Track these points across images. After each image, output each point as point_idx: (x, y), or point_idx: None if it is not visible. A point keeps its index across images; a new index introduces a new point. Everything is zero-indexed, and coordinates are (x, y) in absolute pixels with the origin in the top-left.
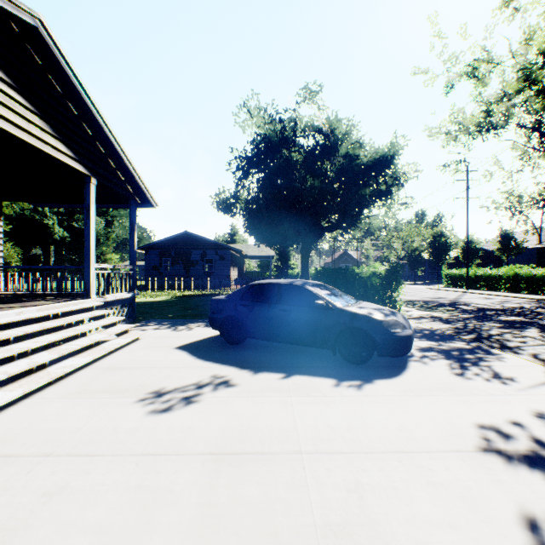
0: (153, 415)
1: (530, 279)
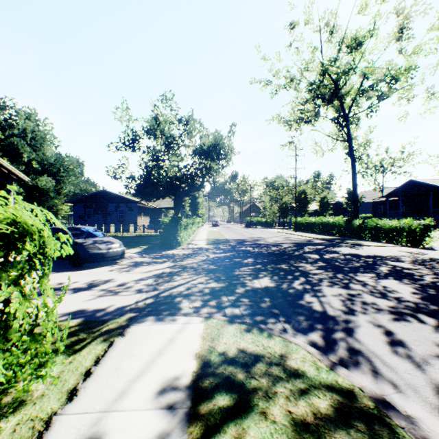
0: None
1: (327, 225)
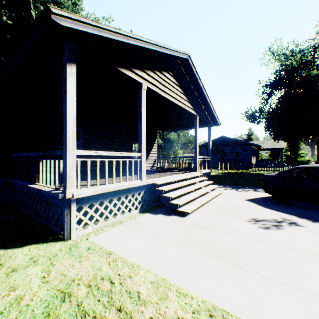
0: (261, 229)
1: None
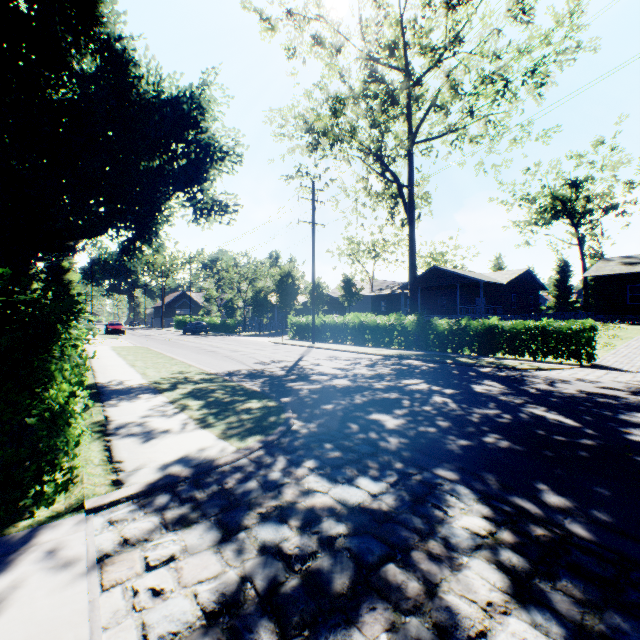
0: None
1: (376, 329)
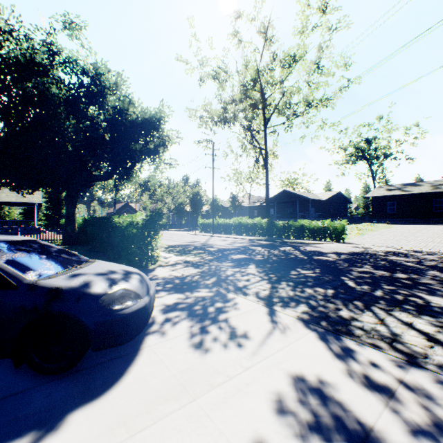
0: None
1: (247, 226)
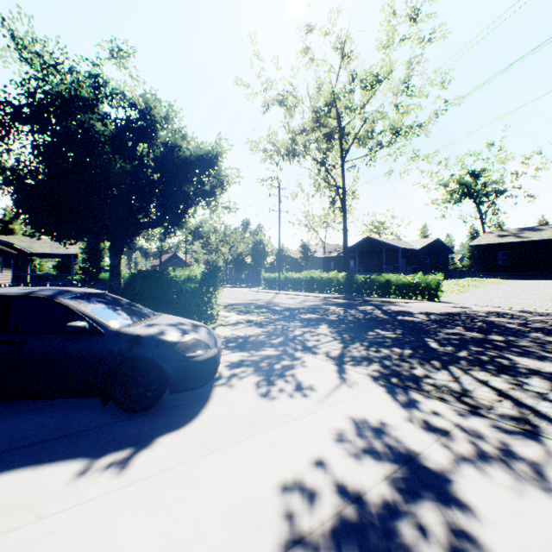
0: None
1: (320, 281)
